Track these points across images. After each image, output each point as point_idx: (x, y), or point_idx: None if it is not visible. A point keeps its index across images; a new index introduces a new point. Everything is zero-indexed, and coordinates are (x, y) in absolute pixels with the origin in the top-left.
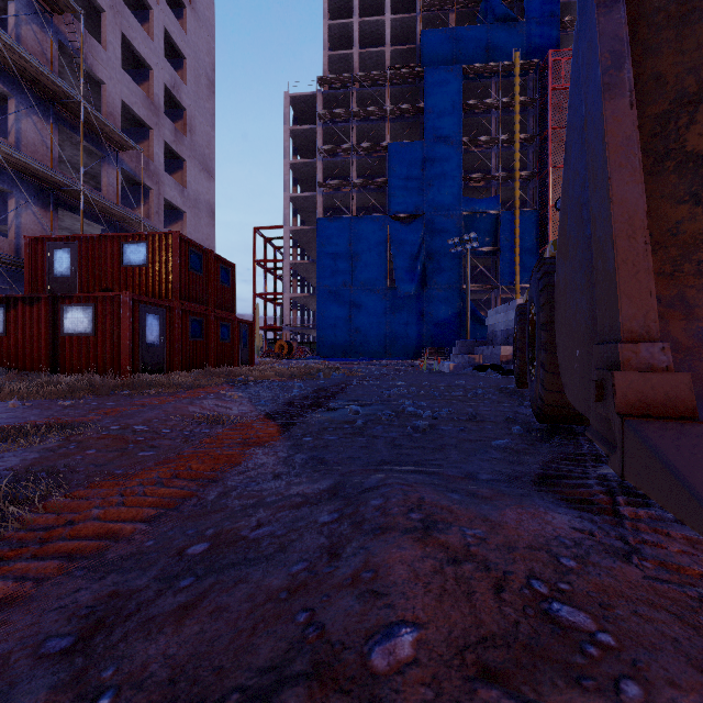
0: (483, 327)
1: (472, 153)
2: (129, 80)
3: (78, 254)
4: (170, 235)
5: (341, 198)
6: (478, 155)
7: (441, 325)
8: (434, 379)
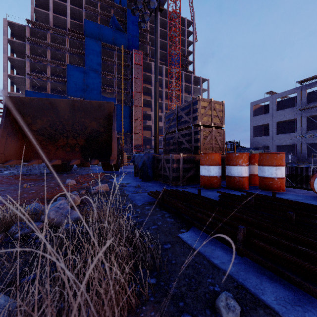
0: None
1: (106, 78)
2: None
3: None
4: None
5: (41, 82)
6: (109, 79)
7: None
8: None
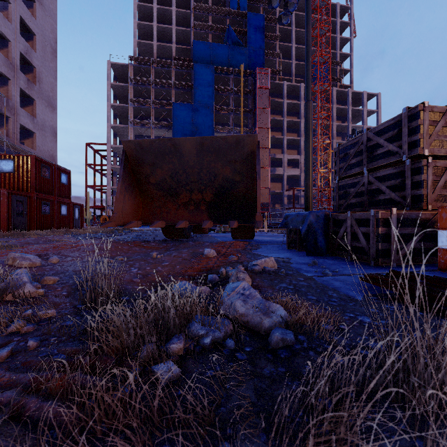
0: None
1: (220, 114)
2: None
3: None
4: (30, 157)
5: (145, 130)
6: (223, 115)
7: None
8: None
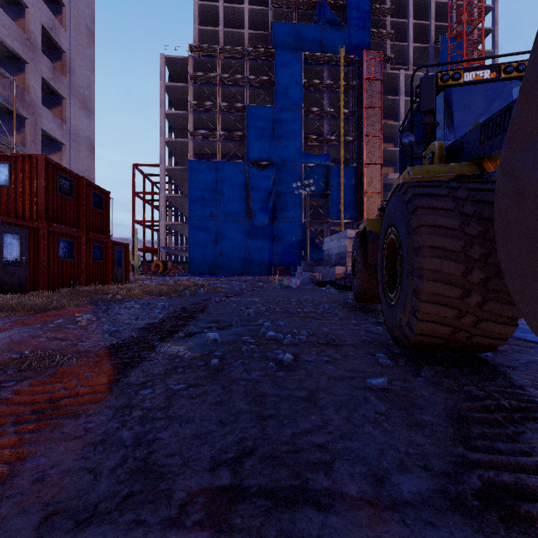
0: (318, 251)
1: (310, 119)
2: (1, 12)
3: None
4: (35, 158)
5: (208, 145)
6: (314, 122)
7: (287, 249)
8: (286, 294)
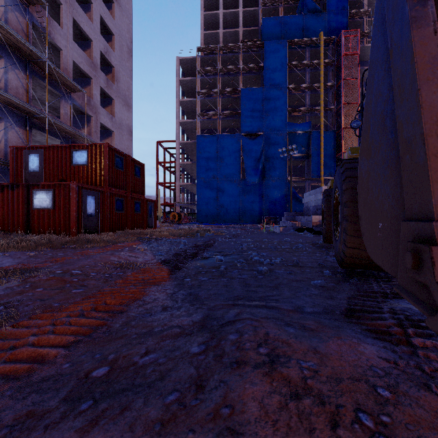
0: (301, 204)
1: (294, 95)
2: (77, 48)
3: (44, 157)
4: (102, 145)
5: (211, 123)
6: (297, 96)
7: (274, 203)
8: (270, 237)
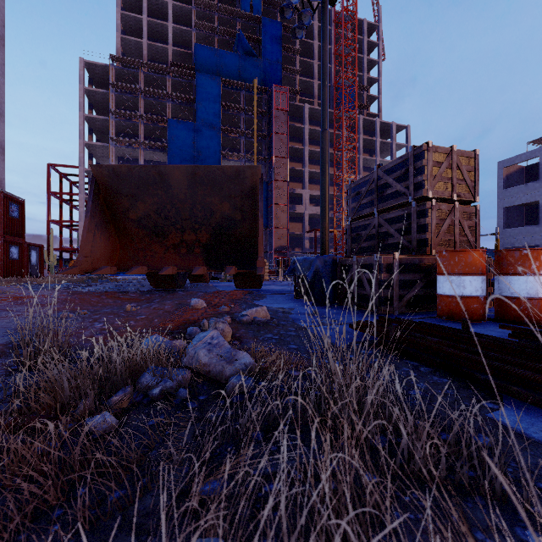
0: None
1: (229, 137)
2: None
3: None
4: None
5: (131, 151)
6: (233, 139)
7: None
8: None
